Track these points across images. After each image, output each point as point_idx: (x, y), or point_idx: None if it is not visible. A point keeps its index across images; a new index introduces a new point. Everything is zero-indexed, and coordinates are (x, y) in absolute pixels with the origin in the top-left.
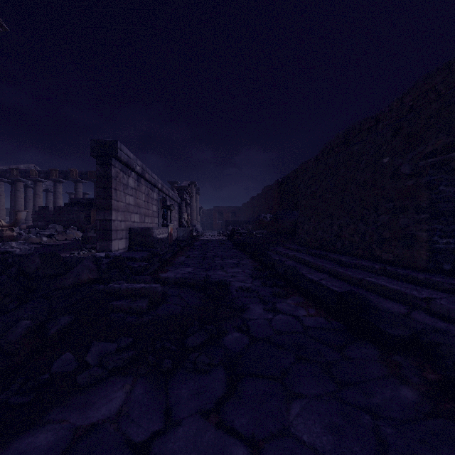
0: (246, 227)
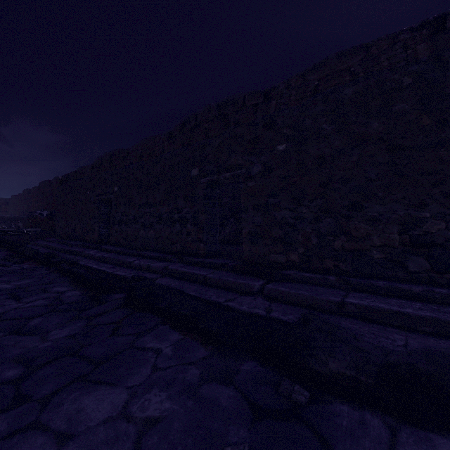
0: (15, 225)
